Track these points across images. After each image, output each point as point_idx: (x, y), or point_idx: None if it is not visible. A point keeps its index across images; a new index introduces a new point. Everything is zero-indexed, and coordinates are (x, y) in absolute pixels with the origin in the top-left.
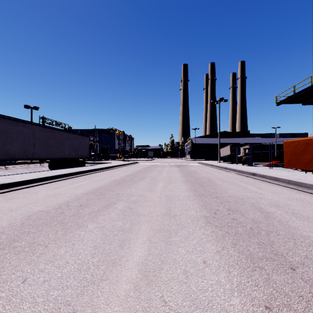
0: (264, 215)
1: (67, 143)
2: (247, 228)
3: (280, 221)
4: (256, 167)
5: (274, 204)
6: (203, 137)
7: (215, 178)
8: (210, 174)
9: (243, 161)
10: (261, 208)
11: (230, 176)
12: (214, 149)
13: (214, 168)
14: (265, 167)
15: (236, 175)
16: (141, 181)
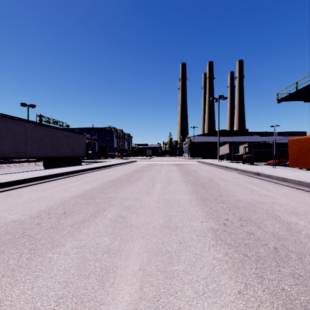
0: (286, 228)
1: (62, 141)
2: (270, 248)
3: (309, 236)
4: (258, 167)
5: (291, 211)
6: (202, 136)
7: (217, 178)
8: (211, 174)
9: (244, 160)
10: (278, 217)
11: (232, 176)
12: (213, 148)
13: (215, 167)
14: (267, 165)
15: (239, 174)
16: (138, 181)
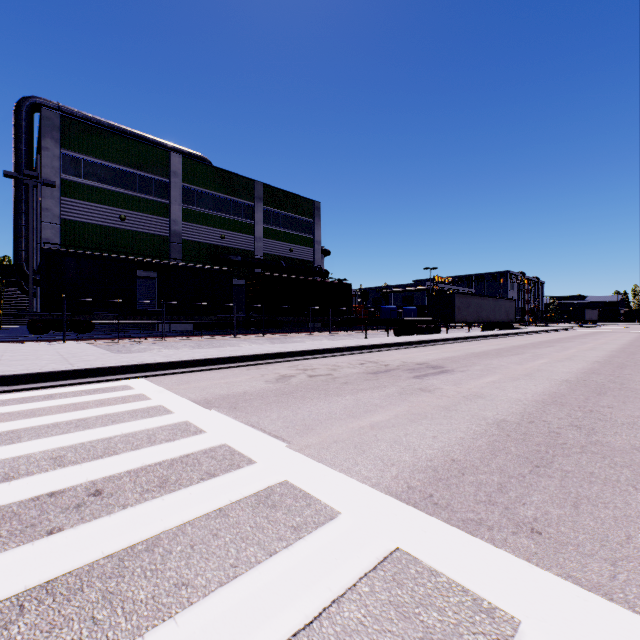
0: None
1: (502, 309)
2: None
3: None
4: None
5: None
6: None
7: None
8: None
9: None
10: None
11: None
12: None
13: None
14: None
15: None
16: (594, 336)
